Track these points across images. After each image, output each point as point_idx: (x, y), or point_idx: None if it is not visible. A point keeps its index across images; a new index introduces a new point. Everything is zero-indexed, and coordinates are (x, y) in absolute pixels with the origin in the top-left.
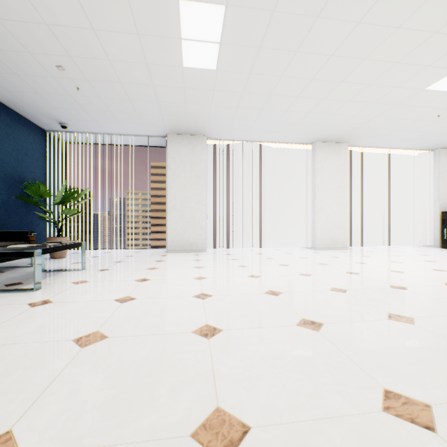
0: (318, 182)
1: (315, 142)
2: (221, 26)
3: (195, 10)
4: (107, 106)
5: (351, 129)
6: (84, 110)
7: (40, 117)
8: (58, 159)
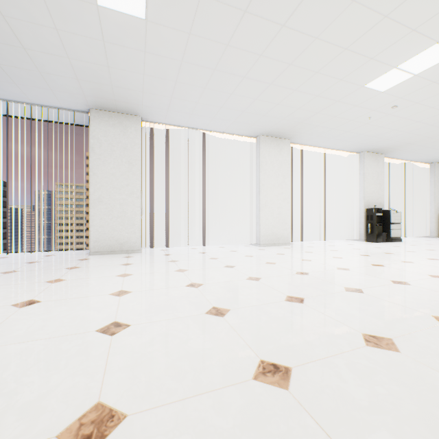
0: (263, 177)
1: (260, 136)
2: None
3: None
4: None
5: (295, 124)
6: None
7: None
8: None
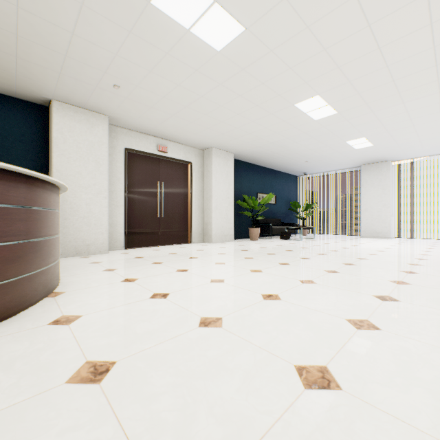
0: None
1: None
2: (366, 139)
3: (352, 141)
4: (324, 164)
5: None
6: (314, 167)
7: (296, 173)
8: (301, 188)
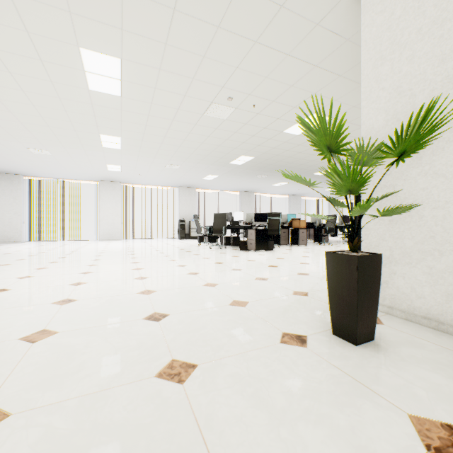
0: (102, 203)
1: (99, 181)
2: None
3: None
4: None
5: (108, 178)
6: None
7: None
8: None
